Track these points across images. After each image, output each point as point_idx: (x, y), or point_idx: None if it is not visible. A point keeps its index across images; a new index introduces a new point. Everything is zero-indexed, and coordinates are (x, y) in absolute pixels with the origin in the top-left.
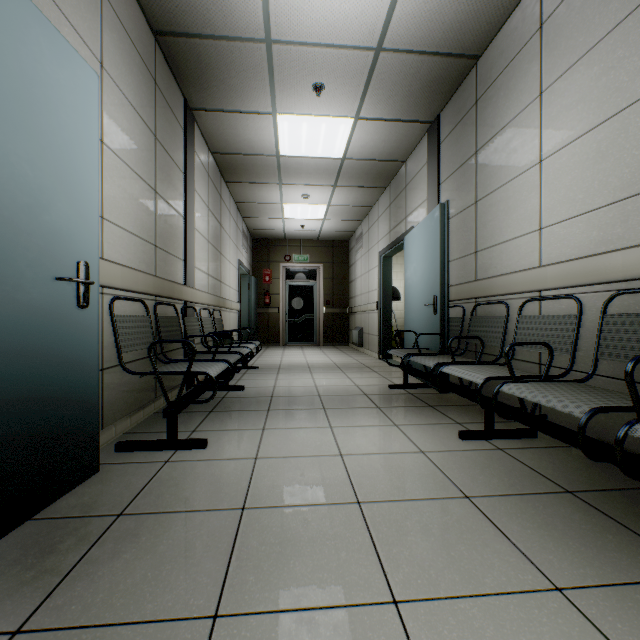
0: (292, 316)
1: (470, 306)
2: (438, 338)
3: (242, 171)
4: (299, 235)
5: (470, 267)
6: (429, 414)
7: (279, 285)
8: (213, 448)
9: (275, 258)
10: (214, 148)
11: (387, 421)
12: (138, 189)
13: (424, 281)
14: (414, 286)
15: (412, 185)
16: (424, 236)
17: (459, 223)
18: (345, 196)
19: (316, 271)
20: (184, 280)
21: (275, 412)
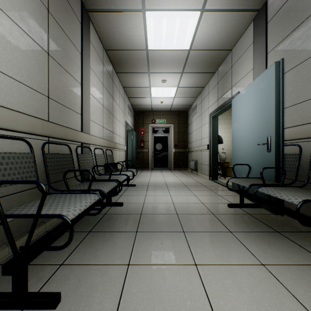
0: (156, 153)
1: (307, 144)
2: (273, 170)
3: (125, 64)
4: (160, 108)
5: (307, 111)
6: (285, 245)
7: (149, 136)
8: (64, 308)
9: (146, 121)
10: (106, 46)
11: (250, 256)
12: (24, 43)
13: (254, 127)
14: (242, 132)
15: (237, 64)
16: (254, 93)
17: (291, 77)
18: (188, 80)
19: (169, 128)
20: (81, 128)
21: (142, 235)
